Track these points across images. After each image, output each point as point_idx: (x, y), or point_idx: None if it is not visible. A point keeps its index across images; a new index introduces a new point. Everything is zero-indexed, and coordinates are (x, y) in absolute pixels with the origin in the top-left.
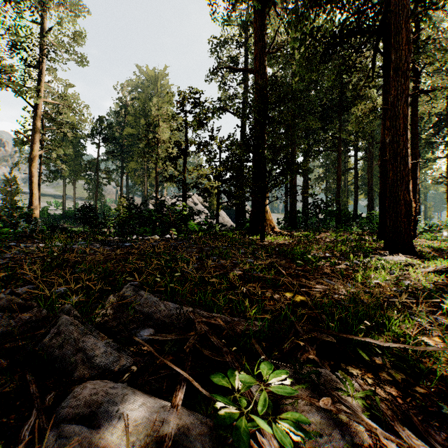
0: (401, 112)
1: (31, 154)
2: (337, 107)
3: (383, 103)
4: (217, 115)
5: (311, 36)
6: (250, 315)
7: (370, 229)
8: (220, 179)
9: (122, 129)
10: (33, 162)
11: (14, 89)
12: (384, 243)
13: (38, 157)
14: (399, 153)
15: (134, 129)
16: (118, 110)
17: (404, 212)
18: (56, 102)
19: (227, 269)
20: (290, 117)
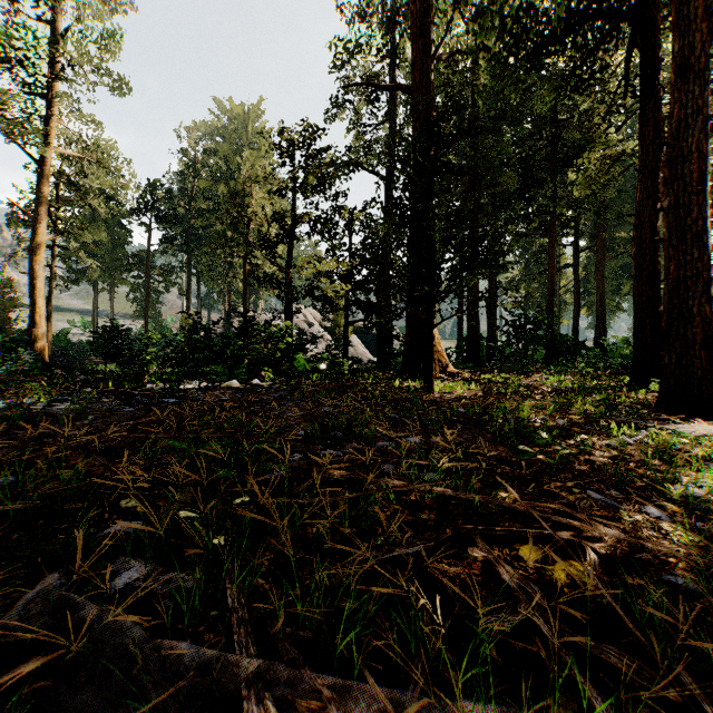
0: (693, 149)
1: (33, 240)
2: (547, 160)
3: (641, 145)
4: (345, 174)
5: (515, 18)
6: (445, 663)
7: (608, 368)
8: (350, 281)
9: (190, 201)
10: (37, 253)
11: (2, 129)
12: (658, 397)
13: (49, 247)
14: (688, 227)
15: (209, 201)
16: (183, 170)
17: (700, 338)
18: (76, 154)
19: (366, 467)
20: (480, 162)
